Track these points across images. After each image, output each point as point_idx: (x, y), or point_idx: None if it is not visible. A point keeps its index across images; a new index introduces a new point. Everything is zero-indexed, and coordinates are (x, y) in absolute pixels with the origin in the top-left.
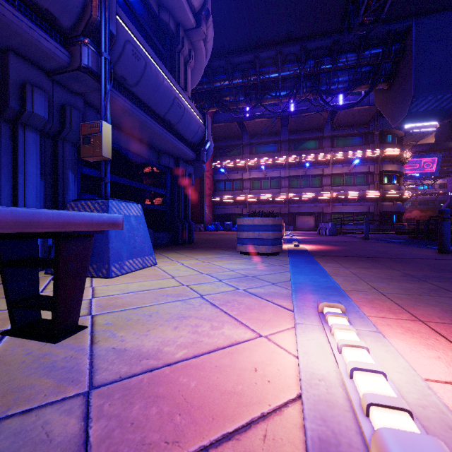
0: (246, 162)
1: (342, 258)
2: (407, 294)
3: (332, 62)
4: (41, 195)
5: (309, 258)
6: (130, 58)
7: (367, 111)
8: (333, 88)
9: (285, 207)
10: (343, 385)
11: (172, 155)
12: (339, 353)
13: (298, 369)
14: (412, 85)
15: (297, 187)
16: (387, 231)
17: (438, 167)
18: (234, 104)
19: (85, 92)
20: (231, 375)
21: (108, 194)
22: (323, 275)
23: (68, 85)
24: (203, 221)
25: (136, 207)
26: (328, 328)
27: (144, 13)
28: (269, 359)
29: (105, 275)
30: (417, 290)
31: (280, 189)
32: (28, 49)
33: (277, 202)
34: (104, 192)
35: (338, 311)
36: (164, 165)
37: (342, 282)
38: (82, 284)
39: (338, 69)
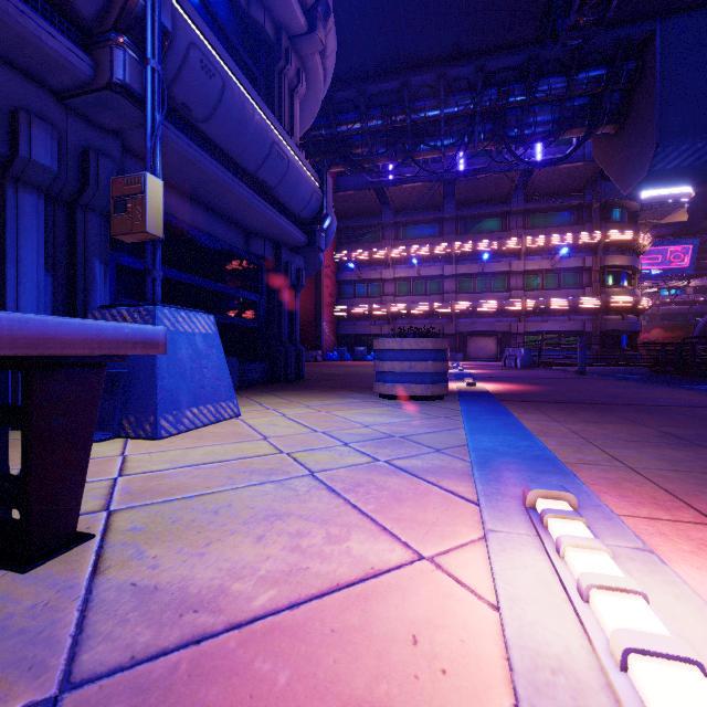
0: (389, 252)
1: (550, 406)
2: (677, 471)
3: (527, 91)
4: (47, 299)
5: (495, 404)
6: (197, 73)
7: (581, 170)
8: (528, 133)
9: (450, 324)
10: (608, 688)
11: (270, 237)
12: (584, 602)
13: (502, 638)
14: (655, 127)
15: (469, 292)
16: (612, 361)
17: (694, 259)
18: (370, 160)
19: (122, 128)
20: (363, 654)
21: (158, 298)
22: (522, 435)
23: (92, 117)
24: (321, 345)
25: (206, 320)
26: (550, 541)
27: (224, 8)
28: (441, 612)
29: (149, 435)
30: (693, 463)
31: (443, 295)
32: (21, 50)
33: (438, 315)
34: (152, 294)
35: (565, 506)
36: (256, 254)
37: (558, 447)
38: (83, 456)
39: (536, 103)
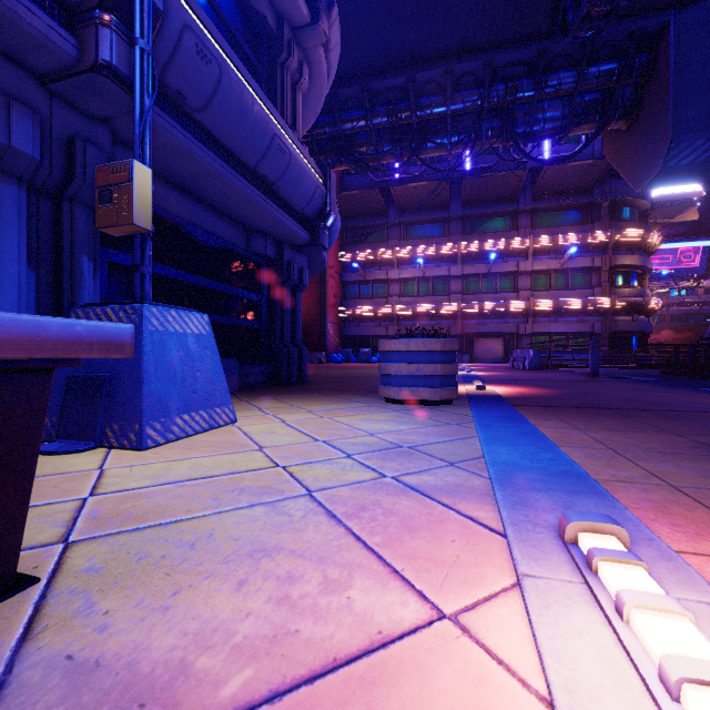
0: (394, 252)
1: (567, 411)
2: None
3: (536, 86)
4: (30, 297)
5: (508, 410)
6: (192, 58)
7: (590, 168)
8: (536, 130)
9: (457, 325)
10: None
11: (271, 235)
12: (673, 701)
13: None
14: (669, 122)
15: (476, 292)
16: (622, 363)
17: (705, 259)
18: (375, 159)
19: (112, 116)
20: None
21: (147, 295)
22: (543, 446)
23: (79, 103)
24: (325, 347)
25: (199, 320)
26: (604, 595)
27: None
28: None
29: (134, 445)
30: None
31: (449, 296)
32: None
33: (444, 316)
34: (141, 291)
35: (616, 543)
36: (257, 253)
37: (585, 460)
38: (22, 482)
39: (545, 98)
